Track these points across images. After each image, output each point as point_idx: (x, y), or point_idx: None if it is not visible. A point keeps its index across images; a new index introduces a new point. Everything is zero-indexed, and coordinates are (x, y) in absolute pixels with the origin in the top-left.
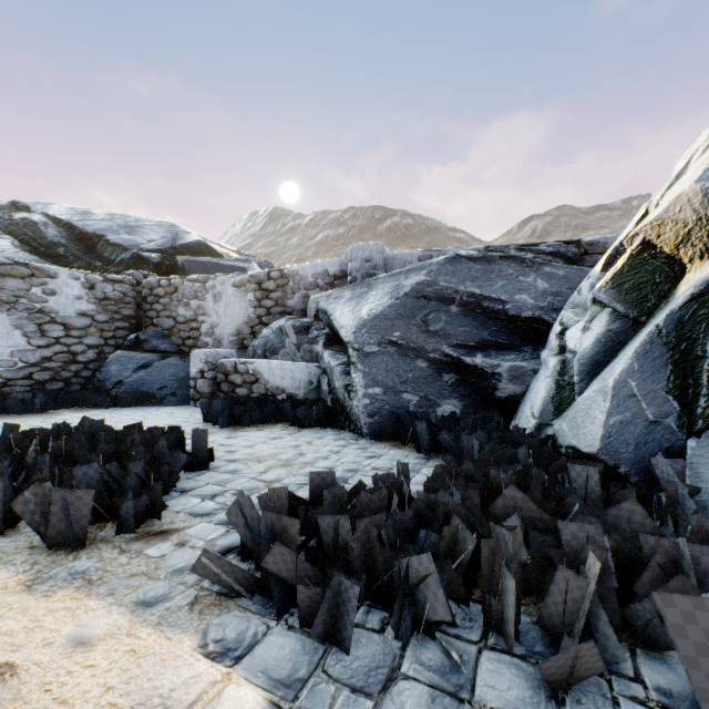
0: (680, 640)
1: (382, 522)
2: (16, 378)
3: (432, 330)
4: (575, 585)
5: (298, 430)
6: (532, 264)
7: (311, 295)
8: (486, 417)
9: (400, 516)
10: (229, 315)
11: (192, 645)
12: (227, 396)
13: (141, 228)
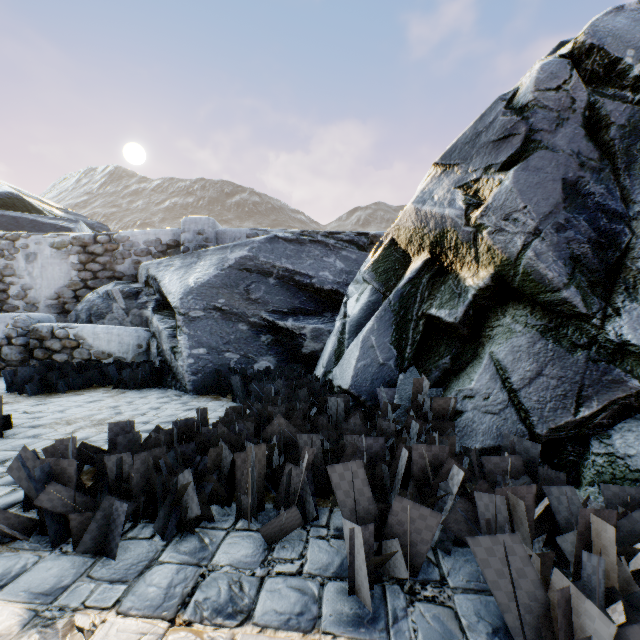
0: (338, 492)
1: (163, 454)
2: None
3: (253, 298)
4: (296, 474)
5: (122, 392)
6: (333, 248)
7: (143, 261)
8: (292, 369)
9: (183, 448)
10: (47, 277)
11: None
12: (40, 362)
13: None
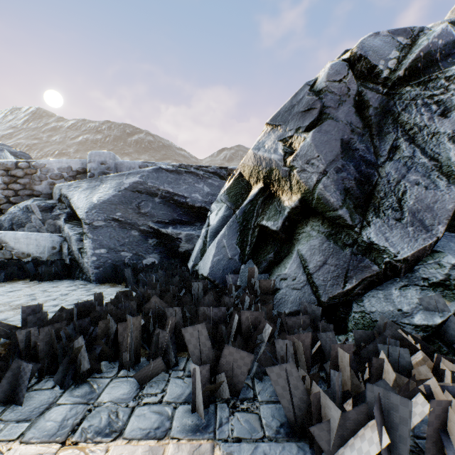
0: (190, 345)
1: (64, 327)
2: None
3: (143, 212)
4: (162, 335)
5: (38, 283)
6: (202, 177)
7: (57, 183)
8: (171, 263)
9: (80, 322)
10: None
11: None
12: None
13: None
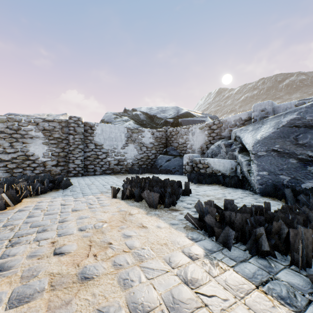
0: None
1: (248, 217)
2: (135, 163)
3: (300, 143)
4: None
5: (225, 188)
6: None
7: (233, 129)
8: None
9: (258, 218)
10: (197, 140)
11: (184, 235)
12: (196, 172)
13: (166, 110)
